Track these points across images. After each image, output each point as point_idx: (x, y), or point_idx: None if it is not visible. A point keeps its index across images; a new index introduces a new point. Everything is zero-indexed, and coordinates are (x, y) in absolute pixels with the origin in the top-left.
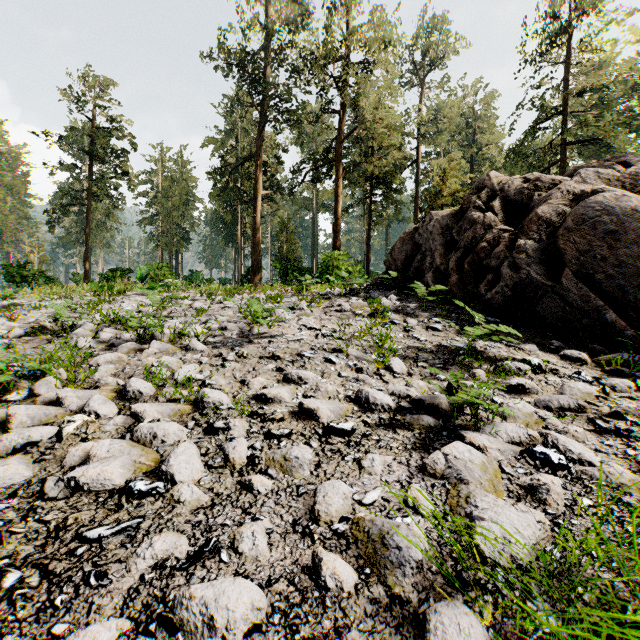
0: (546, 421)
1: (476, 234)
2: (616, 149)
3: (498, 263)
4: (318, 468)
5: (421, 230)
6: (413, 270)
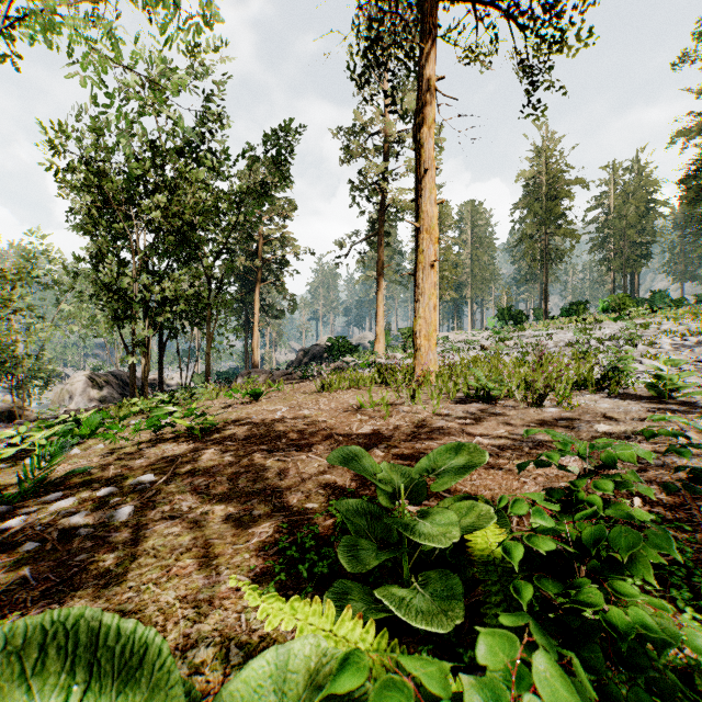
0: None
1: None
2: None
3: None
4: None
5: None
6: None
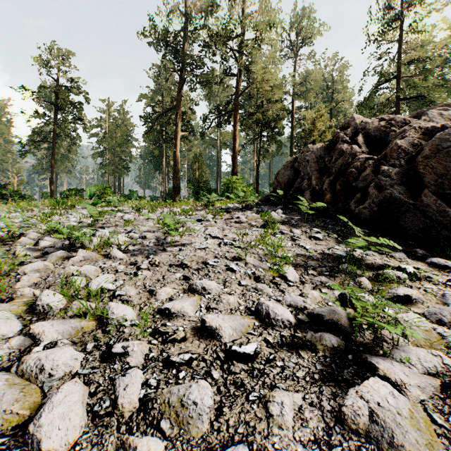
0: (446, 339)
1: (345, 162)
2: (436, 103)
3: (365, 184)
4: (219, 415)
5: (300, 159)
6: (294, 190)
